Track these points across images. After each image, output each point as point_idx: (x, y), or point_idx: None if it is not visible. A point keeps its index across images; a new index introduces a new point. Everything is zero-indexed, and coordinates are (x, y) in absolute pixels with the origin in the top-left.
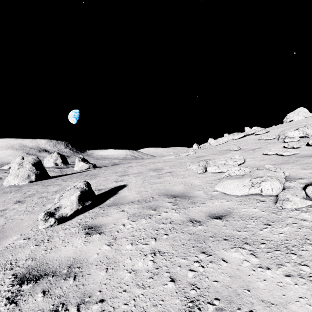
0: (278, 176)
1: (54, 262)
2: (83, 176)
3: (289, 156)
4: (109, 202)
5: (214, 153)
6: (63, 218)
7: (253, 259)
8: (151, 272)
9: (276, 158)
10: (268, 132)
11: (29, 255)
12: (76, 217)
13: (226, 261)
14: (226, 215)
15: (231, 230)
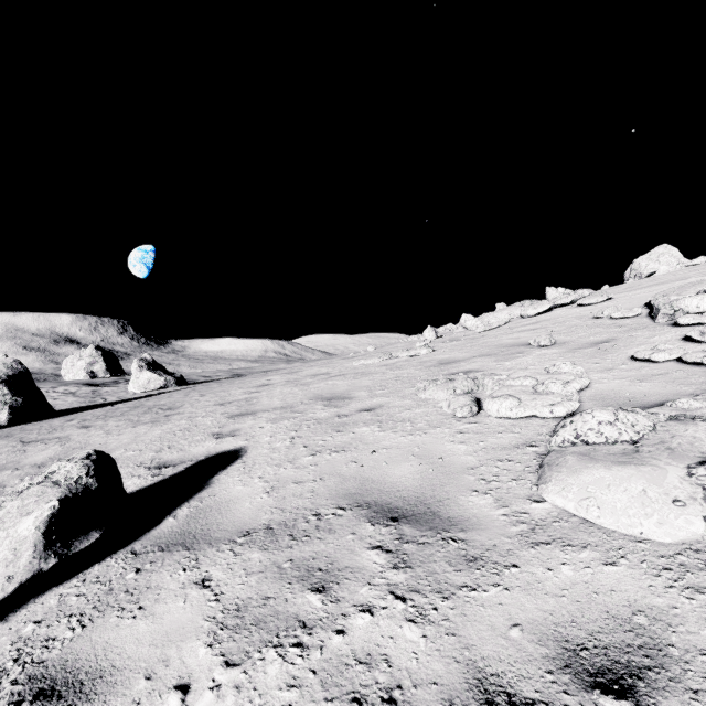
0: None
1: None
2: (140, 412)
3: None
4: (171, 525)
5: (485, 354)
6: None
7: None
8: None
9: (684, 374)
10: (612, 300)
11: None
12: (32, 603)
13: None
14: (648, 669)
15: None
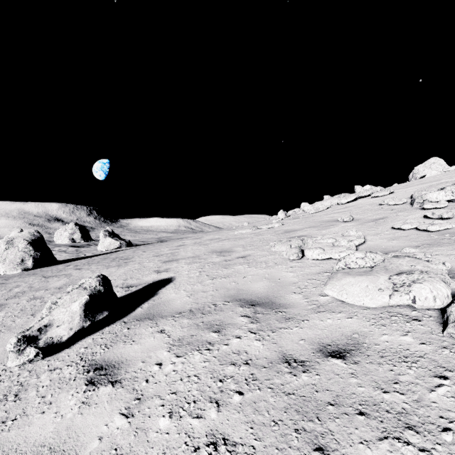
0: (436, 270)
1: None
2: (108, 261)
3: (438, 232)
4: (141, 311)
5: (312, 226)
6: (54, 346)
7: None
8: None
9: (416, 236)
10: (393, 194)
11: None
12: (80, 341)
13: None
14: (352, 350)
15: (370, 389)
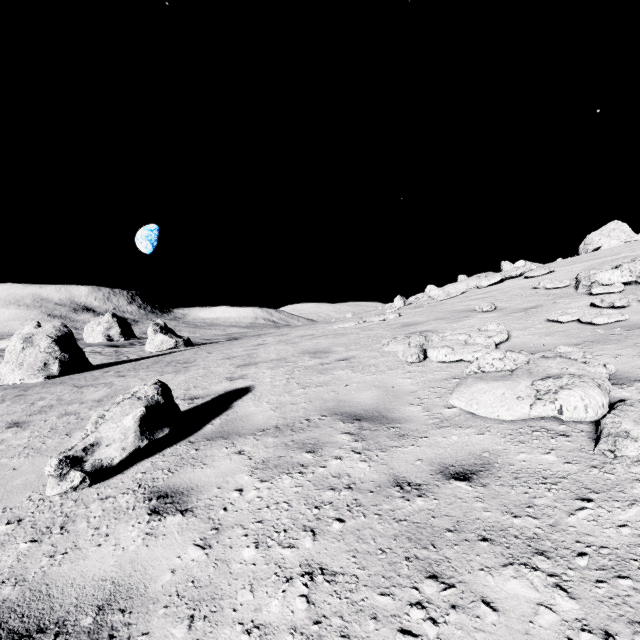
0: (593, 374)
1: (66, 592)
2: (162, 366)
3: (606, 325)
4: (211, 428)
5: (440, 318)
6: (104, 470)
7: (564, 603)
8: (302, 633)
9: (578, 330)
10: (553, 273)
11: (12, 568)
12: (135, 465)
13: (495, 605)
14: (480, 471)
15: (498, 514)
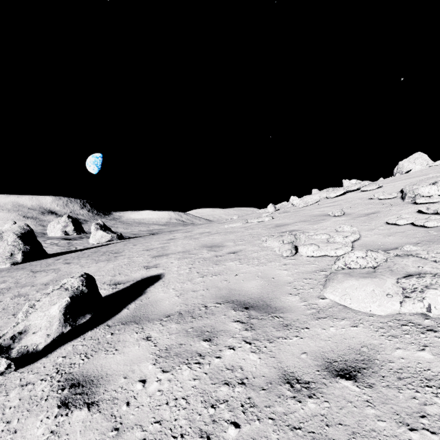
0: None
1: None
2: (98, 255)
3: (436, 228)
4: (127, 312)
5: (303, 220)
6: (29, 355)
7: None
8: None
9: (413, 232)
10: (381, 188)
11: None
12: (58, 349)
13: None
14: (363, 368)
15: (392, 424)
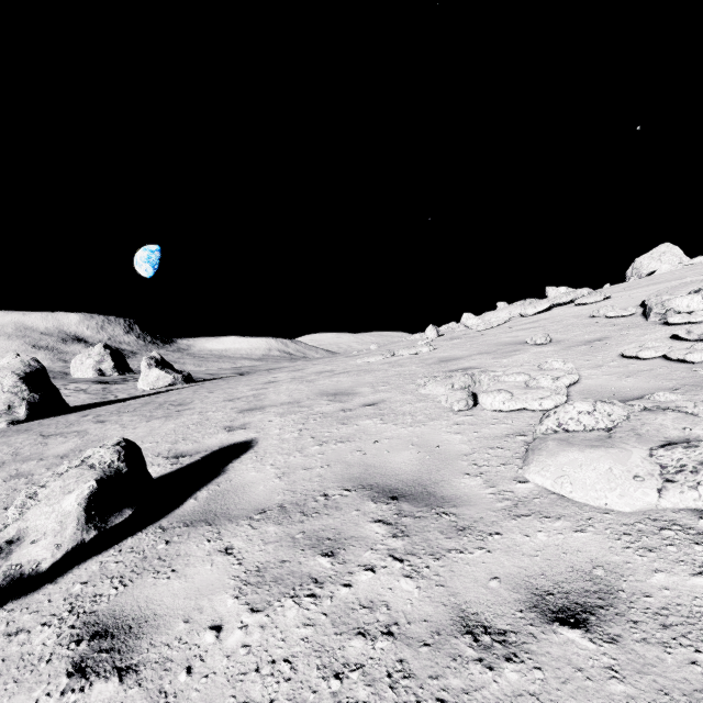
0: None
1: None
2: (152, 408)
3: None
4: (193, 505)
5: (484, 352)
6: (24, 580)
7: None
8: None
9: (667, 370)
10: (610, 300)
11: None
12: (76, 568)
13: None
14: (600, 607)
15: None
